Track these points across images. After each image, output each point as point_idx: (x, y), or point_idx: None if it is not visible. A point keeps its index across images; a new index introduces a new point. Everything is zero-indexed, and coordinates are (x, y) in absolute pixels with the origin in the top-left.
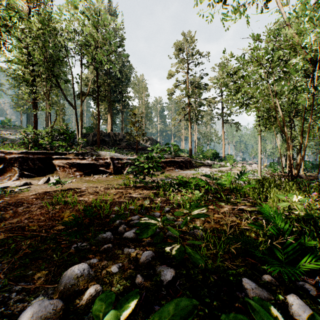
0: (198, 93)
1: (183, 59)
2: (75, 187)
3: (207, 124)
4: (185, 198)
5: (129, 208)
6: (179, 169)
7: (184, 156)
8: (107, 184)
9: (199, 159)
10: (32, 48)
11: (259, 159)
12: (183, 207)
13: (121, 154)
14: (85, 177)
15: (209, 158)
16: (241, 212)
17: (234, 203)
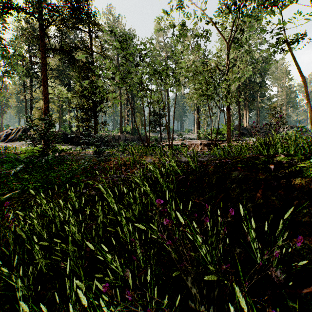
0: None
1: None
2: None
3: None
4: None
5: None
6: None
7: None
8: None
9: None
10: None
11: None
12: None
13: None
14: None
15: None
16: None
17: None
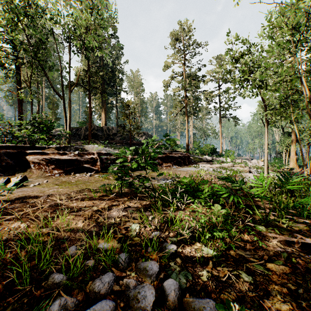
0: (195, 86)
1: (180, 50)
2: (34, 194)
3: (203, 118)
4: (201, 220)
5: (98, 247)
6: (177, 166)
7: (181, 151)
8: (84, 188)
9: (196, 155)
10: (5, 24)
11: (265, 154)
12: (199, 239)
13: (112, 148)
14: (64, 176)
15: (207, 154)
16: (309, 253)
17: (282, 227)
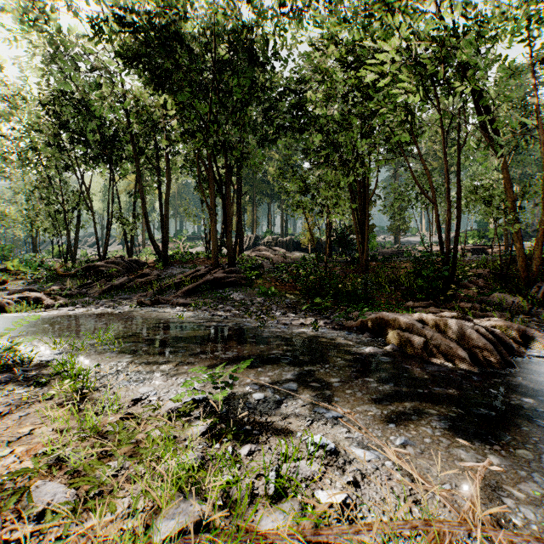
0: None
1: None
2: None
3: None
4: None
5: None
6: None
7: None
8: None
9: None
10: None
11: None
12: None
13: None
14: None
15: None
16: None
17: None
